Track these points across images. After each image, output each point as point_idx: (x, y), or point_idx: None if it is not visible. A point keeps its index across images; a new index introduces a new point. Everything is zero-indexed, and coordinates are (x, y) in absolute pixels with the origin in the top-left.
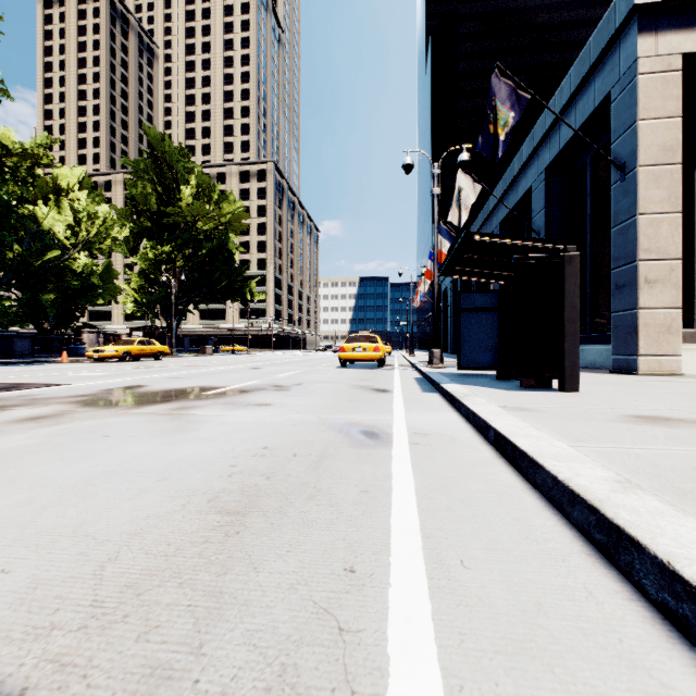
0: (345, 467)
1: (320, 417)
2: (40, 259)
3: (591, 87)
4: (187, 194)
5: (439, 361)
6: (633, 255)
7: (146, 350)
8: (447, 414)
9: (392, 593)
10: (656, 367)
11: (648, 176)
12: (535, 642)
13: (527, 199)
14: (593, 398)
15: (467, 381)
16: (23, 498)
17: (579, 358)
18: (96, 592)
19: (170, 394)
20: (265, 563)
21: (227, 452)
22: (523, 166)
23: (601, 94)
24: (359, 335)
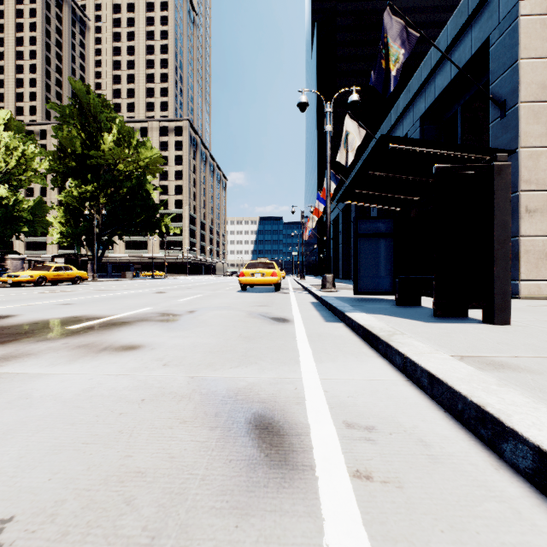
0: None
1: (193, 375)
2: None
3: (467, 37)
4: (109, 139)
5: (332, 285)
6: (514, 186)
7: (63, 275)
8: (373, 364)
9: None
10: (535, 291)
11: (529, 112)
12: None
13: None
14: (543, 335)
15: (369, 307)
16: None
17: (510, 284)
18: None
19: (23, 329)
20: None
21: None
22: (399, 117)
23: (479, 41)
24: (258, 262)
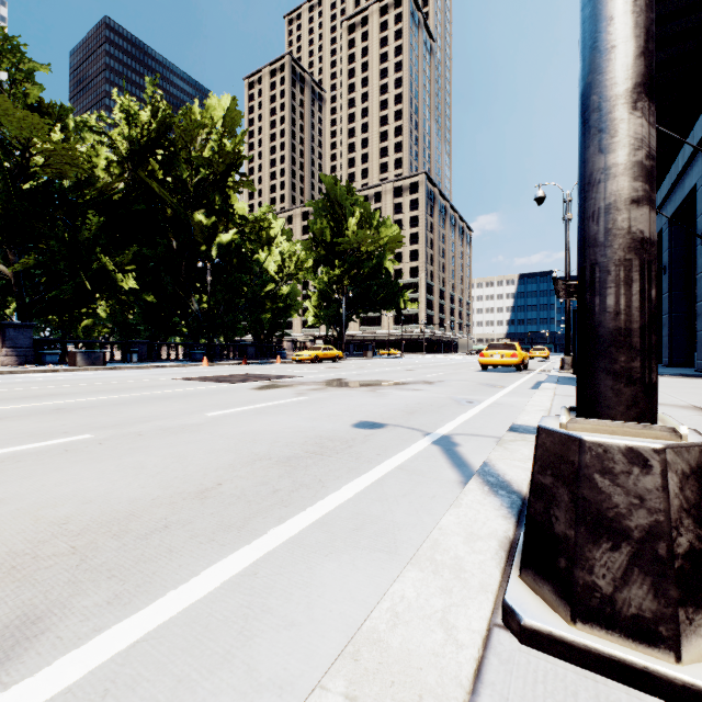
0: (451, 408)
1: (448, 396)
2: (263, 291)
3: None
4: (352, 223)
5: (570, 367)
6: None
7: (327, 355)
8: (526, 399)
9: (450, 423)
10: None
11: None
12: (478, 428)
13: (696, 195)
14: None
15: (570, 382)
16: (346, 406)
17: None
18: (381, 417)
19: (363, 383)
20: (420, 418)
21: (403, 403)
22: (687, 164)
23: None
24: (498, 343)
